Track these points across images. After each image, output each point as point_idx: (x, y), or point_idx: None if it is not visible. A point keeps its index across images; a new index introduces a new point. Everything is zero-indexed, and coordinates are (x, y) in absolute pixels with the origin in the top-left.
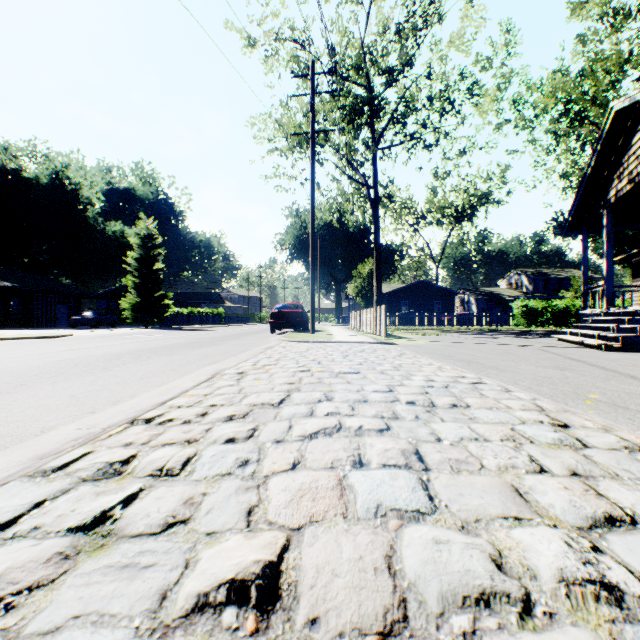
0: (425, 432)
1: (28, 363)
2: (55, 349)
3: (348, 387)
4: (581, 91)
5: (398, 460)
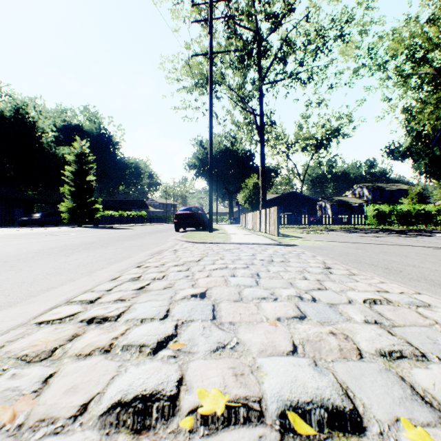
0: None
1: None
2: None
3: None
4: (427, 36)
5: None
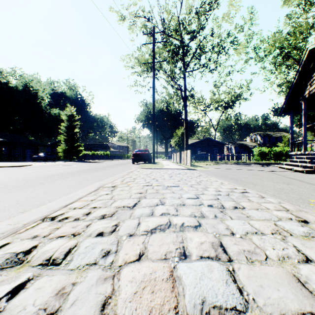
0: (223, 227)
1: (1, 180)
2: (19, 172)
3: (173, 195)
4: (288, 42)
5: (210, 252)
